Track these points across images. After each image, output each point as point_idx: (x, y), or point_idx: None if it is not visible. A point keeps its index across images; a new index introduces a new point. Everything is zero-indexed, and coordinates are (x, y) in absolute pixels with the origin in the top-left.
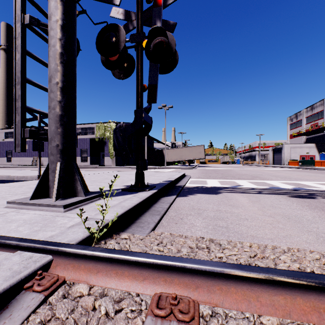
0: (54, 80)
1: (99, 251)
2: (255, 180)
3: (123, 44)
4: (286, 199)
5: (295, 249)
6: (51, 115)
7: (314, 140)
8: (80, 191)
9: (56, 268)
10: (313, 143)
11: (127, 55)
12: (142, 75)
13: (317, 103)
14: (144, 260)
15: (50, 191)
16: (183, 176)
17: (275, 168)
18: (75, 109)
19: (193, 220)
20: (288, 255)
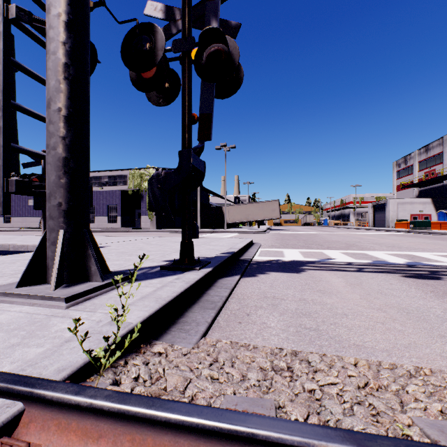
0: (54, 106)
1: (103, 398)
2: (351, 250)
3: (161, 53)
4: (399, 281)
5: (427, 370)
6: (49, 158)
7: (430, 194)
8: (96, 273)
9: (29, 426)
10: (428, 198)
11: (168, 70)
12: (190, 100)
13: (433, 143)
14: (182, 421)
15: (48, 274)
16: (250, 244)
17: (378, 232)
18: (89, 150)
19: (266, 316)
20: (419, 383)
